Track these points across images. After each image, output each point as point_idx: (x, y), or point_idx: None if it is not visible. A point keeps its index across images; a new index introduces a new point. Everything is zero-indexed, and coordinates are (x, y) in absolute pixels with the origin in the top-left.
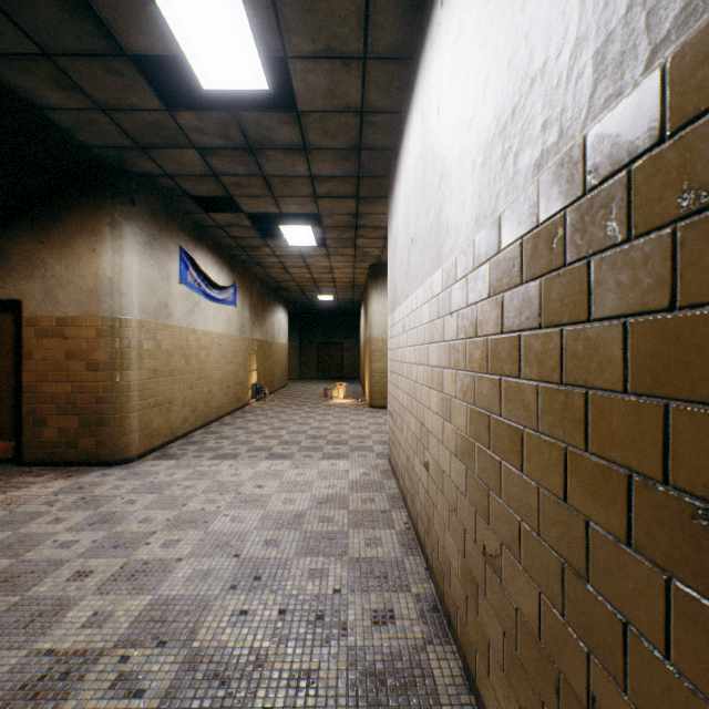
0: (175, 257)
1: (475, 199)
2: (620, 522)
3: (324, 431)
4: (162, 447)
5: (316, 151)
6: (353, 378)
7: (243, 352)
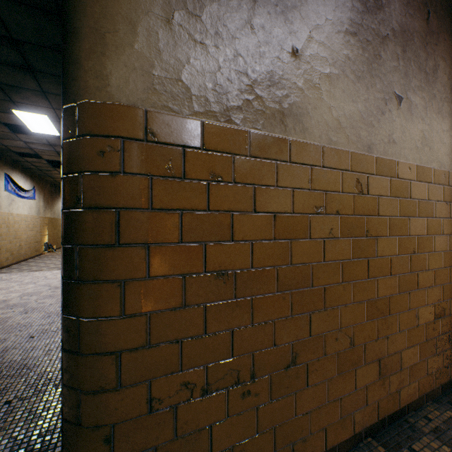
0: (3, 178)
1: None
2: None
3: None
4: None
5: None
6: None
7: (39, 225)
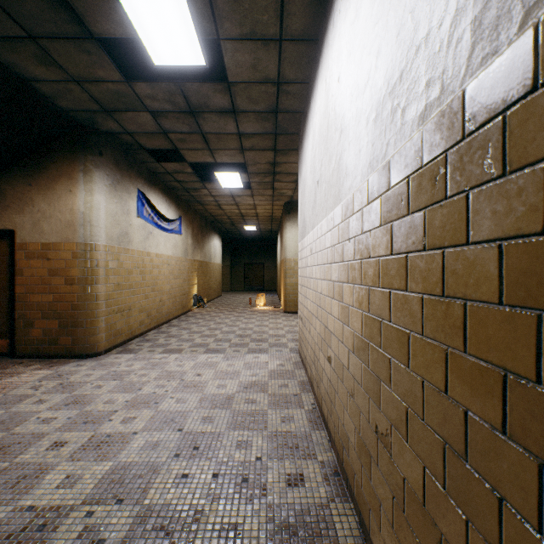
0: (134, 196)
1: (369, 148)
2: (496, 413)
3: (249, 331)
4: (123, 343)
5: (242, 113)
6: (272, 290)
7: (186, 270)
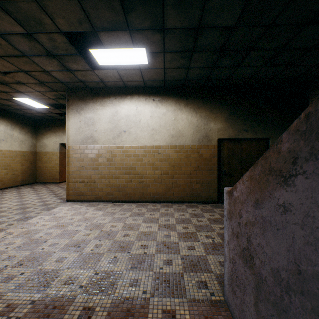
0: None
1: (170, 140)
2: (193, 169)
3: None
4: None
5: (71, 73)
6: None
7: None
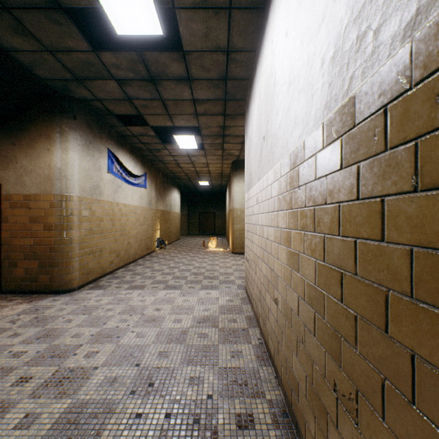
0: (104, 155)
1: (325, 89)
2: None
3: (202, 269)
4: (95, 280)
5: (196, 81)
6: (222, 234)
7: (151, 218)
